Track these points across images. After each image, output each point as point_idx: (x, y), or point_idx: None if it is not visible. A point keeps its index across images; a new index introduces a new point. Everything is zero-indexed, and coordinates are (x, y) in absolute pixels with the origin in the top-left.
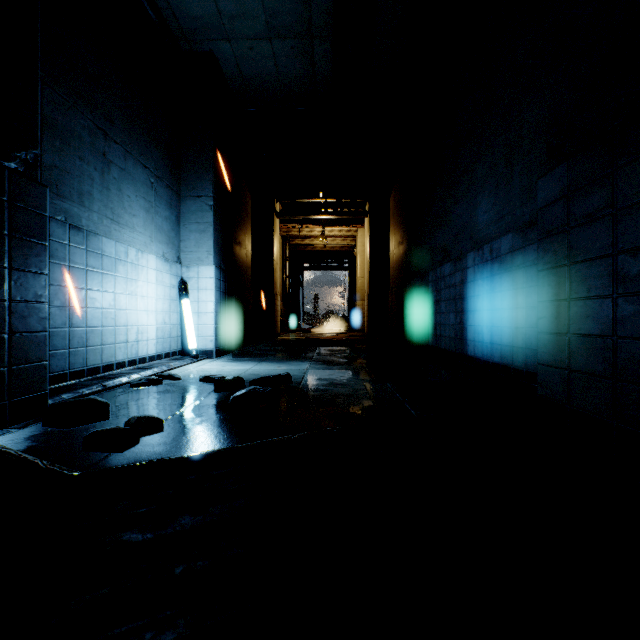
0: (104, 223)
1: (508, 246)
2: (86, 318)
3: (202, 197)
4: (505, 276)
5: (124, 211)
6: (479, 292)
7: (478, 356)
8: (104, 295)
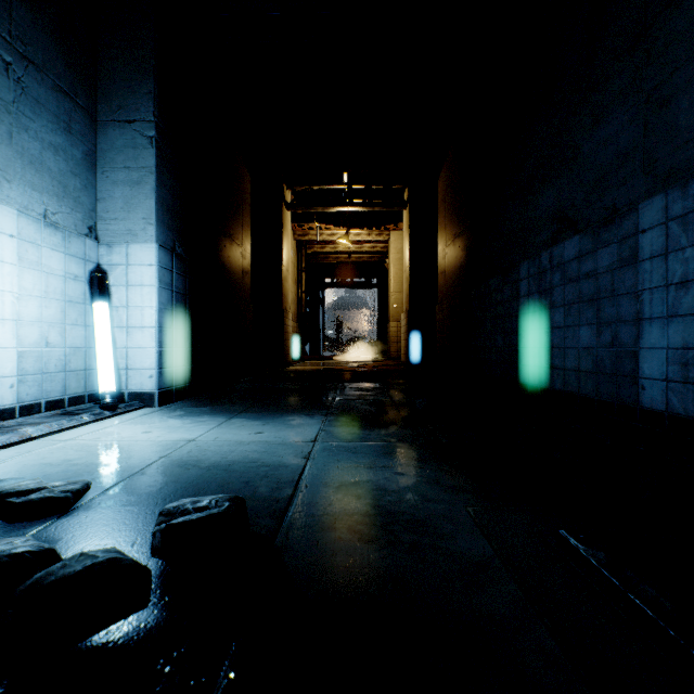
0: None
1: None
2: None
3: (135, 123)
4: None
5: None
6: (689, 274)
7: (684, 413)
8: None
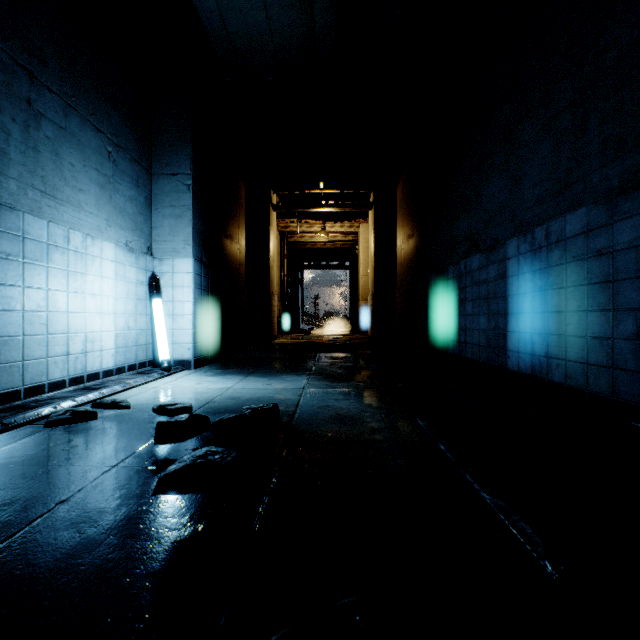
0: (29, 195)
1: (579, 225)
2: None
3: (178, 175)
4: (573, 266)
5: (64, 183)
6: (527, 289)
7: (525, 372)
8: (28, 292)
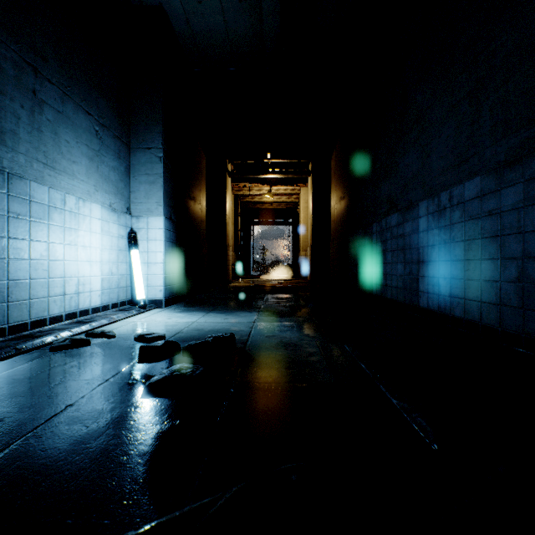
0: (34, 167)
1: (475, 191)
2: (7, 270)
3: (152, 149)
4: (470, 224)
5: (61, 156)
6: (434, 242)
7: (433, 309)
8: (33, 245)
